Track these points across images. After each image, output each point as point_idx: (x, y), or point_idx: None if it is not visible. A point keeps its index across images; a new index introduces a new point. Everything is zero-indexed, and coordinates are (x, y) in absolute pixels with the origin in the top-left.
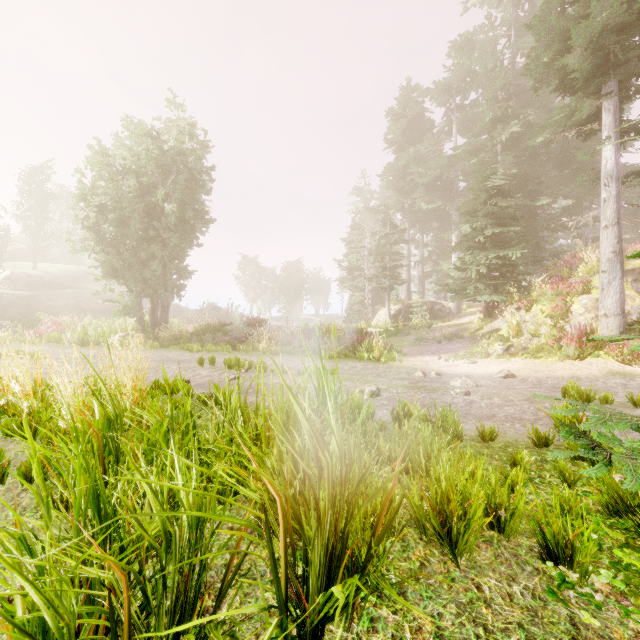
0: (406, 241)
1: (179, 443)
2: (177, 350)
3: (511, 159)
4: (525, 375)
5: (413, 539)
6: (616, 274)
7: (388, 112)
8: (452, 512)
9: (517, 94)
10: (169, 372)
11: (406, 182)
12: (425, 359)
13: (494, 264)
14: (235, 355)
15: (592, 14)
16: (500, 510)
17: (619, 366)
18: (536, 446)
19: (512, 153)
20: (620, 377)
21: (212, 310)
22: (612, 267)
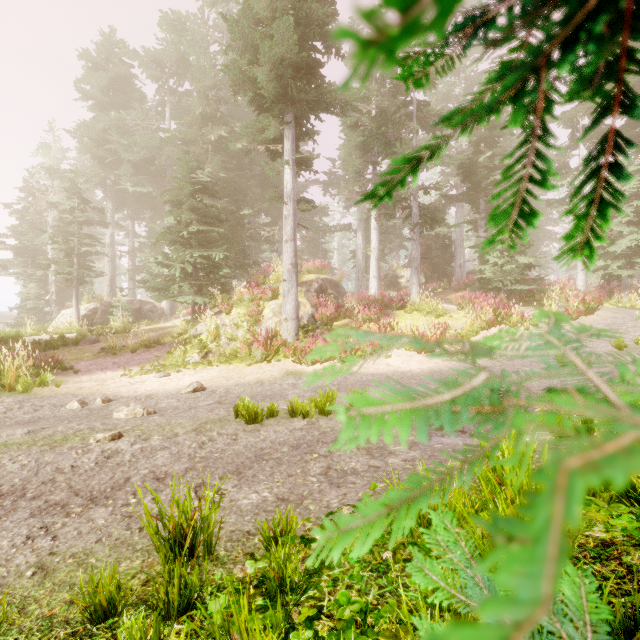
0: (104, 223)
1: None
2: None
3: (219, 161)
4: (216, 385)
5: None
6: (293, 283)
7: (82, 54)
8: None
9: (226, 101)
10: None
11: (108, 152)
12: (105, 376)
13: (199, 263)
14: None
15: (275, 38)
16: None
17: (293, 365)
18: (92, 622)
19: (222, 157)
20: (293, 377)
21: None
22: (291, 277)
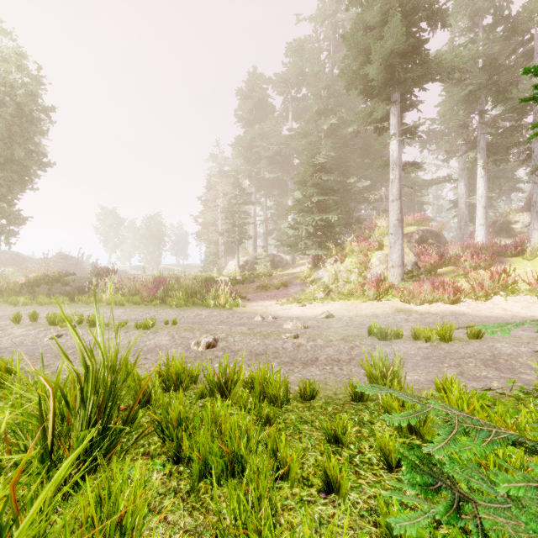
0: (252, 203)
1: None
2: None
3: (331, 144)
4: (341, 315)
5: None
6: (399, 236)
7: (238, 91)
8: None
9: (335, 95)
10: None
11: (253, 153)
12: (265, 304)
13: (319, 225)
14: (72, 307)
15: (385, 37)
16: None
17: (402, 304)
18: (353, 400)
19: (331, 140)
20: (403, 313)
21: (62, 259)
22: (396, 231)
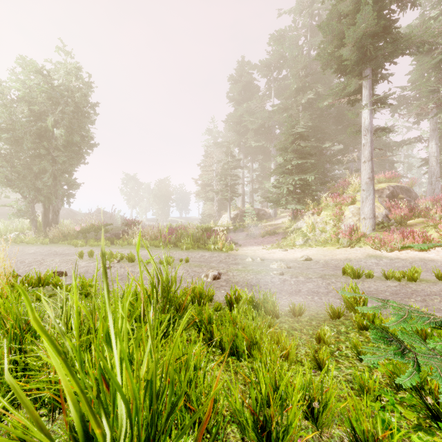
0: (241, 167)
1: (7, 350)
2: (65, 245)
3: (308, 115)
4: (318, 258)
5: (235, 440)
6: (370, 192)
7: (229, 78)
8: (272, 417)
9: (311, 74)
10: (52, 264)
11: (241, 127)
12: (253, 248)
13: (298, 184)
14: (113, 248)
15: (357, 23)
16: (314, 402)
17: (373, 251)
18: (332, 318)
19: (308, 112)
20: (374, 258)
21: (100, 213)
22: (368, 188)
